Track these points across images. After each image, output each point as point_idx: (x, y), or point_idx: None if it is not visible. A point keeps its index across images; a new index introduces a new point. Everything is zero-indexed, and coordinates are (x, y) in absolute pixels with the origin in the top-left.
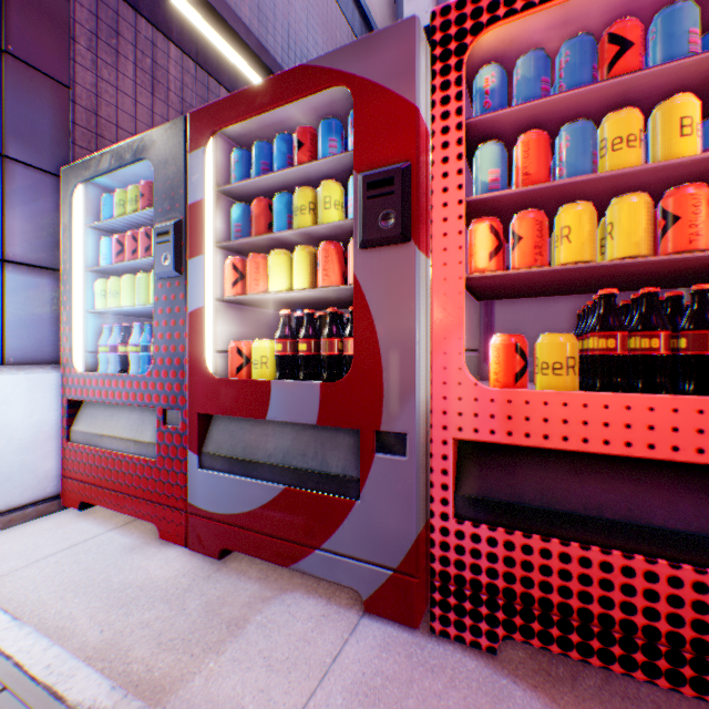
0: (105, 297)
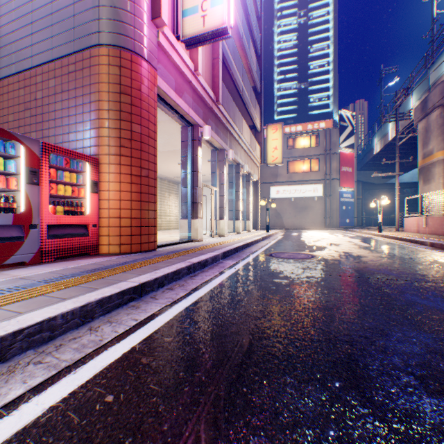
0: None
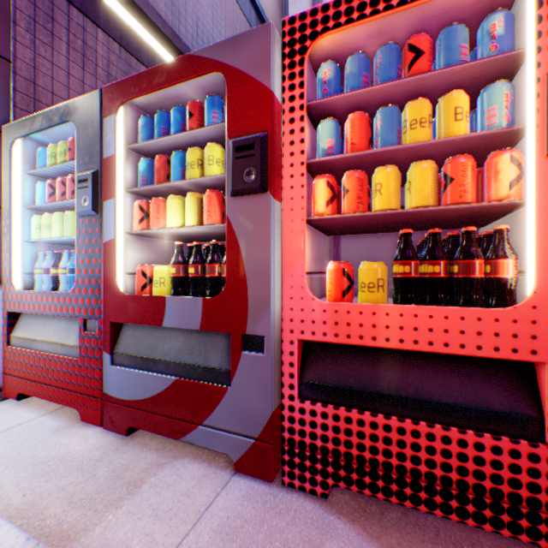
0: (40, 230)
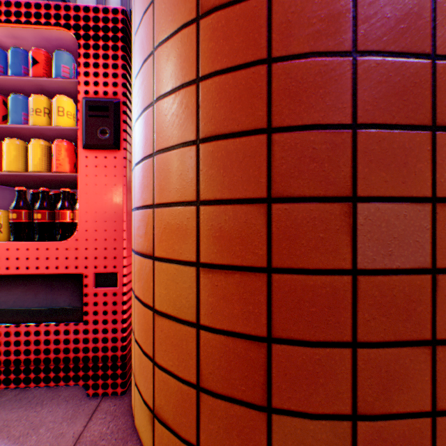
0: None
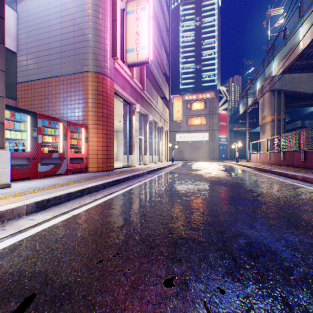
0: None
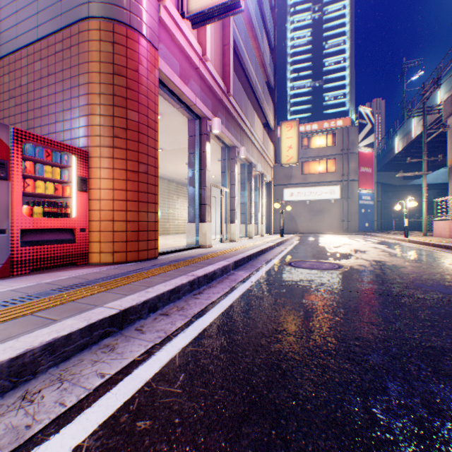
0: None
